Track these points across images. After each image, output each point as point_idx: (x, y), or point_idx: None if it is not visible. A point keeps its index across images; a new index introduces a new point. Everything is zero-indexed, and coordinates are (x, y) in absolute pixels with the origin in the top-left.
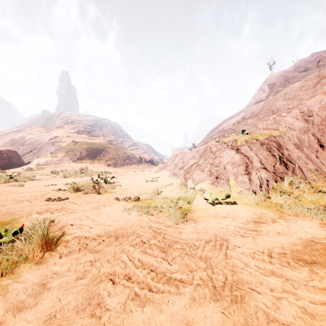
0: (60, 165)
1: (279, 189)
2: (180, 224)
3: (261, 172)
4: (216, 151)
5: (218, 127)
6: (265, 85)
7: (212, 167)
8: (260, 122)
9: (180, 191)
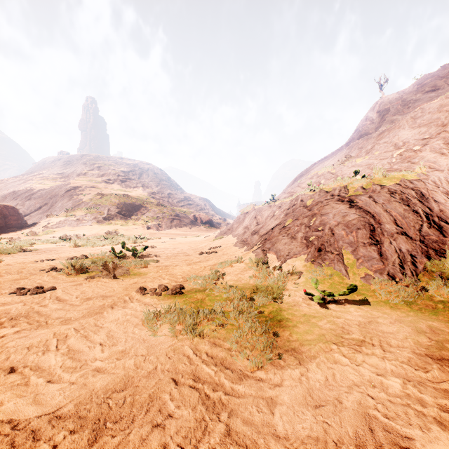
0: (78, 228)
1: (436, 272)
2: (266, 367)
3: (398, 240)
4: (312, 204)
5: (305, 172)
6: (374, 113)
7: (309, 231)
8: (377, 161)
9: (255, 273)
